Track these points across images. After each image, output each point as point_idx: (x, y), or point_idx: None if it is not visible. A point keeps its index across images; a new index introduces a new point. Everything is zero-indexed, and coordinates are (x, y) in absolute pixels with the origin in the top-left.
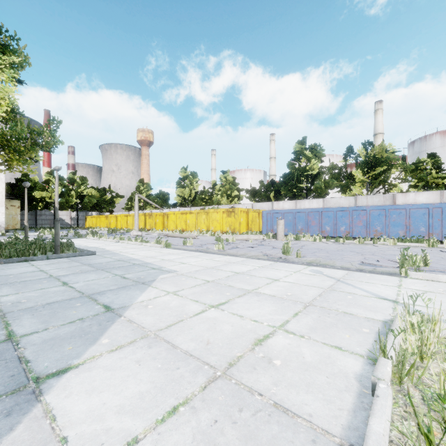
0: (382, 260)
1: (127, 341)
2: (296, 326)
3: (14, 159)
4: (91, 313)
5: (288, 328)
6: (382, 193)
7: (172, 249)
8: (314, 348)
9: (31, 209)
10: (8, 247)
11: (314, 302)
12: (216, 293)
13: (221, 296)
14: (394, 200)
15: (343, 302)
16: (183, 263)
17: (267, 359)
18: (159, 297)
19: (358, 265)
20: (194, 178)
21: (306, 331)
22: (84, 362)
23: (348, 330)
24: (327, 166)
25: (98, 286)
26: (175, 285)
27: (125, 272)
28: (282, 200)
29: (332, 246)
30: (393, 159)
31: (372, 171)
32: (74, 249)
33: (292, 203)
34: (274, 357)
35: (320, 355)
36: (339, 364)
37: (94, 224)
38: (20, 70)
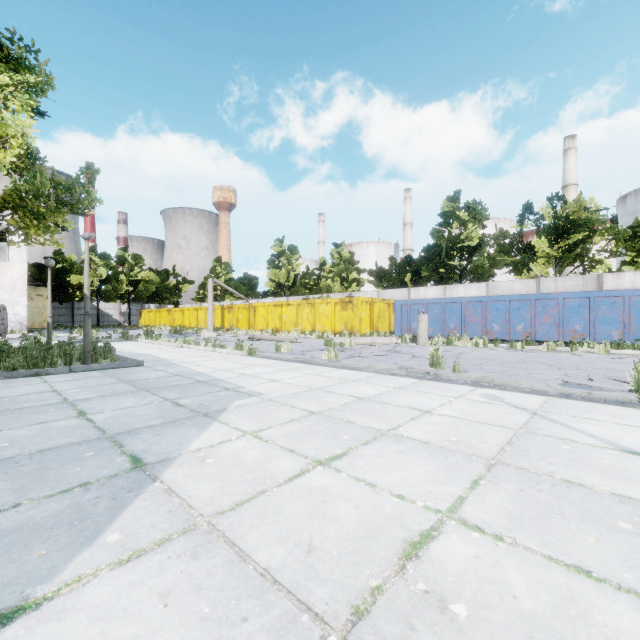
0: (598, 379)
1: (153, 540)
2: (481, 511)
3: (31, 225)
4: (105, 473)
5: (467, 516)
6: (580, 273)
7: (259, 357)
8: (531, 570)
9: (66, 300)
10: (20, 354)
11: (503, 458)
12: (325, 436)
13: (335, 442)
14: (600, 284)
15: (558, 459)
16: (274, 381)
17: (437, 599)
18: (228, 441)
19: (560, 387)
20: (293, 254)
21: (503, 524)
22: (56, 593)
23: (588, 525)
24: (493, 234)
25: (132, 419)
26: (258, 419)
27: (181, 395)
28: (423, 285)
29: (506, 354)
30: (596, 222)
31: (564, 239)
32: (113, 358)
33: (439, 289)
34: (449, 593)
35: (549, 593)
36: (600, 620)
37: (152, 321)
38: (40, 96)
